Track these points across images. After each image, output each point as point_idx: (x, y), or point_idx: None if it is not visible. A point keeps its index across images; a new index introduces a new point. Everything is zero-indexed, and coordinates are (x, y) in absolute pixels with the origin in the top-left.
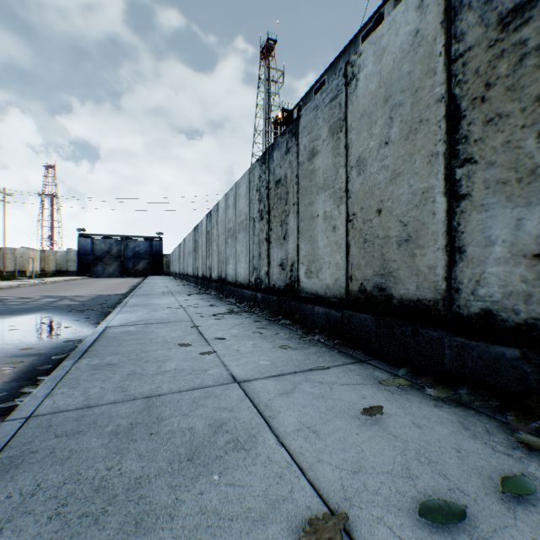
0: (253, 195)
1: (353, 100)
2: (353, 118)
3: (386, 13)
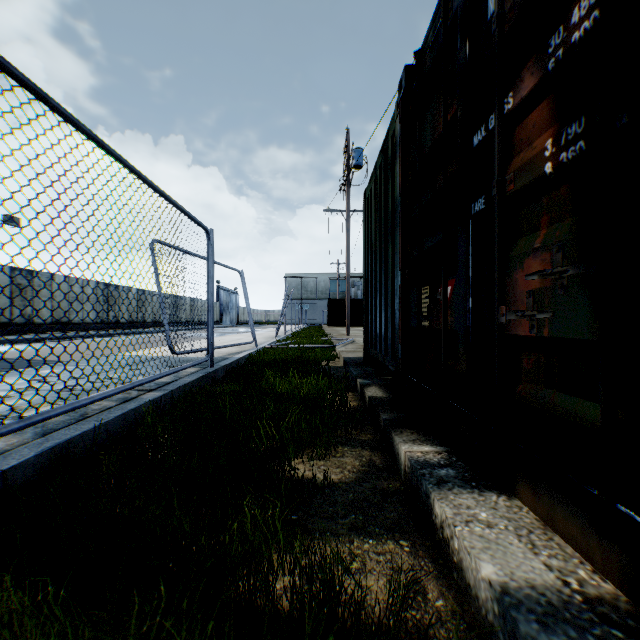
0: None
1: None
2: None
3: None
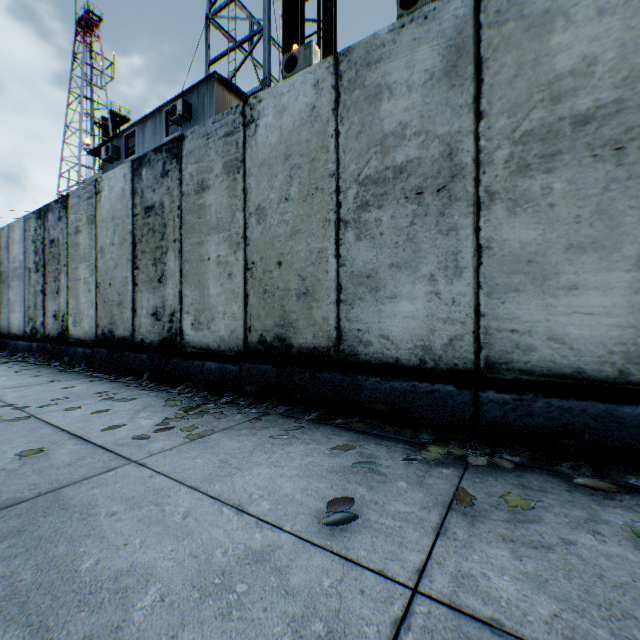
0: (30, 245)
1: (100, 207)
2: (100, 219)
3: (178, 107)
